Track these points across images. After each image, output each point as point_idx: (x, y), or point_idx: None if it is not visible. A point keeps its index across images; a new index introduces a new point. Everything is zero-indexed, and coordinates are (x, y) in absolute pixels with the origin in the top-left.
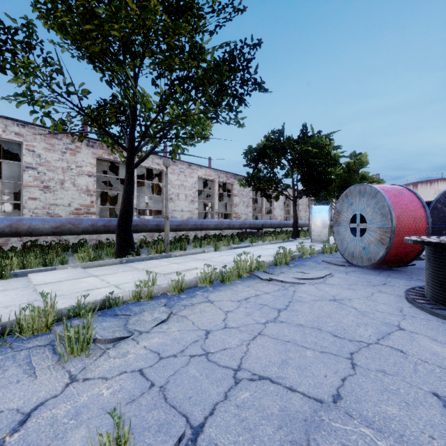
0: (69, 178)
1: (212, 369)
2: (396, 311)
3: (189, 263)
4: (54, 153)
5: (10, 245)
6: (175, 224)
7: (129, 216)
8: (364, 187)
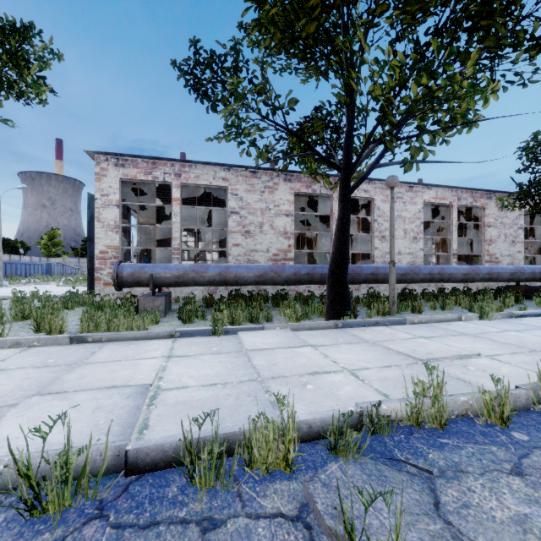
0: (267, 220)
1: None
2: None
3: (449, 340)
4: (254, 194)
5: (218, 293)
6: (398, 272)
7: (344, 261)
8: None
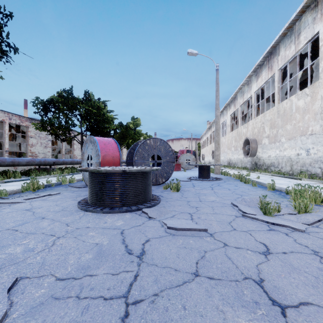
0: None
1: None
2: (60, 209)
3: None
4: None
5: None
6: None
7: None
8: (91, 137)
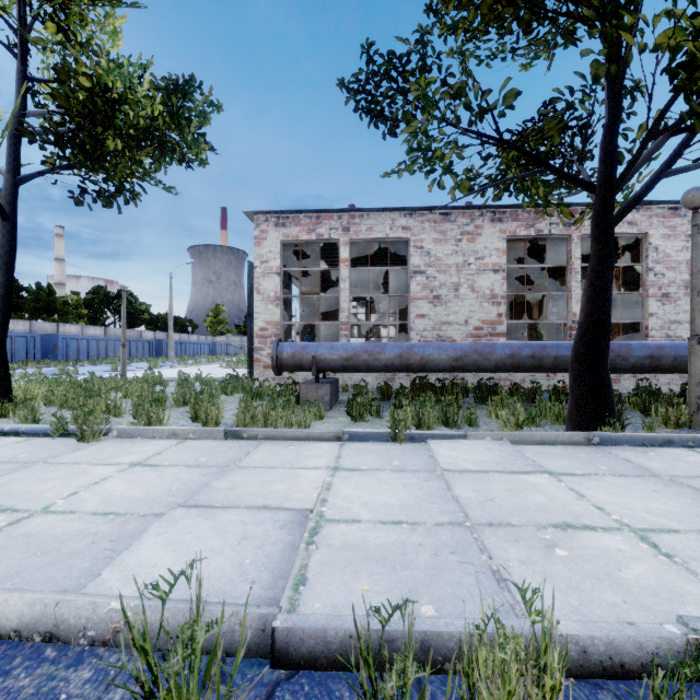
0: (465, 279)
1: None
2: None
3: None
4: (446, 245)
5: (397, 381)
6: None
7: (601, 336)
8: None
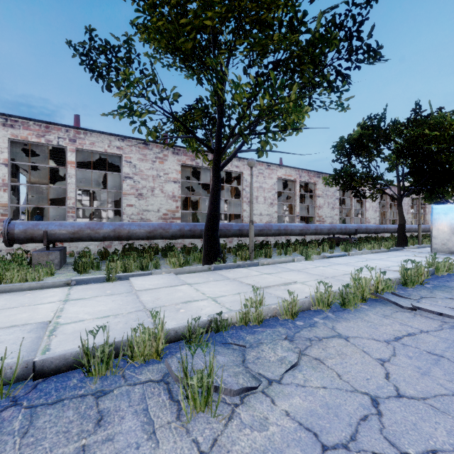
0: (158, 185)
1: None
2: None
3: (282, 275)
4: (146, 163)
5: (113, 247)
6: (257, 228)
7: (216, 220)
8: None
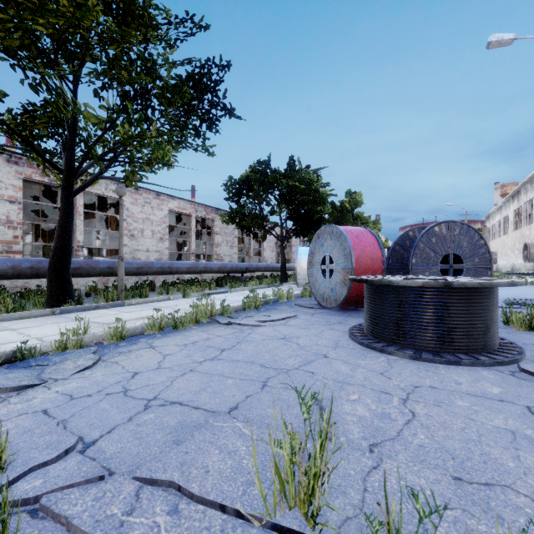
0: None
1: (126, 402)
2: (332, 344)
3: (145, 312)
4: None
5: None
6: (134, 266)
7: (66, 255)
8: (331, 228)
